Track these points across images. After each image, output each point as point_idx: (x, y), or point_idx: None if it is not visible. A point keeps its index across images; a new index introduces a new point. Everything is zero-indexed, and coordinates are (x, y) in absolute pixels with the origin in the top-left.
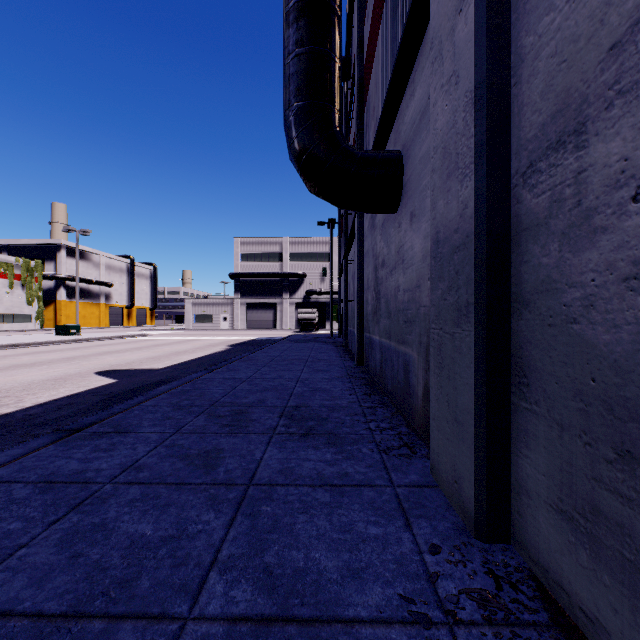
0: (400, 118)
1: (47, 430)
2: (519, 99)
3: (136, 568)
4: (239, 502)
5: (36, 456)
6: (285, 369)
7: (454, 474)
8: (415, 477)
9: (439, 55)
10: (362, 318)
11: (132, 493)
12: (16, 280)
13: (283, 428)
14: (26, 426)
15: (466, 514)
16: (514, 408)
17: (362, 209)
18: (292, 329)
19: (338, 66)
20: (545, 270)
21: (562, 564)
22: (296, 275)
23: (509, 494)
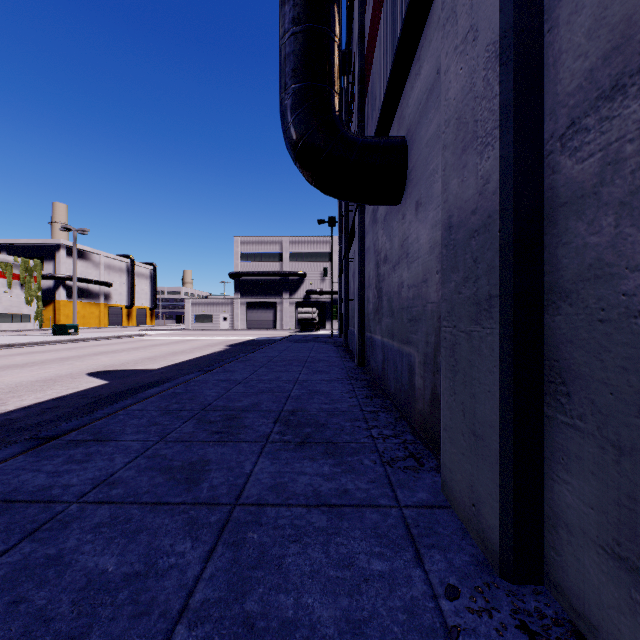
0: (404, 102)
1: (25, 436)
2: (555, 46)
3: (87, 619)
4: (221, 527)
5: (1, 469)
6: (283, 370)
7: (471, 496)
8: (424, 495)
9: (452, 13)
10: (363, 317)
11: (100, 515)
12: (15, 280)
13: (277, 435)
14: (3, 432)
15: (487, 546)
16: (548, 422)
17: (363, 200)
18: (292, 329)
19: (337, 46)
20: (594, 252)
21: (620, 625)
22: (296, 275)
23: (541, 525)
